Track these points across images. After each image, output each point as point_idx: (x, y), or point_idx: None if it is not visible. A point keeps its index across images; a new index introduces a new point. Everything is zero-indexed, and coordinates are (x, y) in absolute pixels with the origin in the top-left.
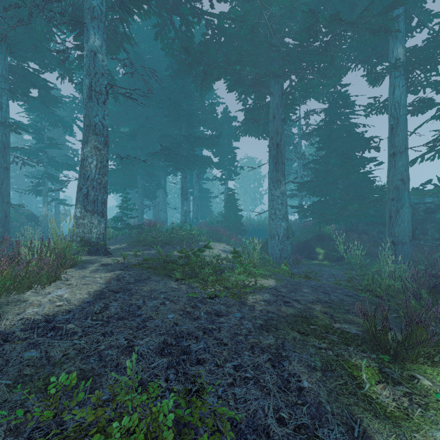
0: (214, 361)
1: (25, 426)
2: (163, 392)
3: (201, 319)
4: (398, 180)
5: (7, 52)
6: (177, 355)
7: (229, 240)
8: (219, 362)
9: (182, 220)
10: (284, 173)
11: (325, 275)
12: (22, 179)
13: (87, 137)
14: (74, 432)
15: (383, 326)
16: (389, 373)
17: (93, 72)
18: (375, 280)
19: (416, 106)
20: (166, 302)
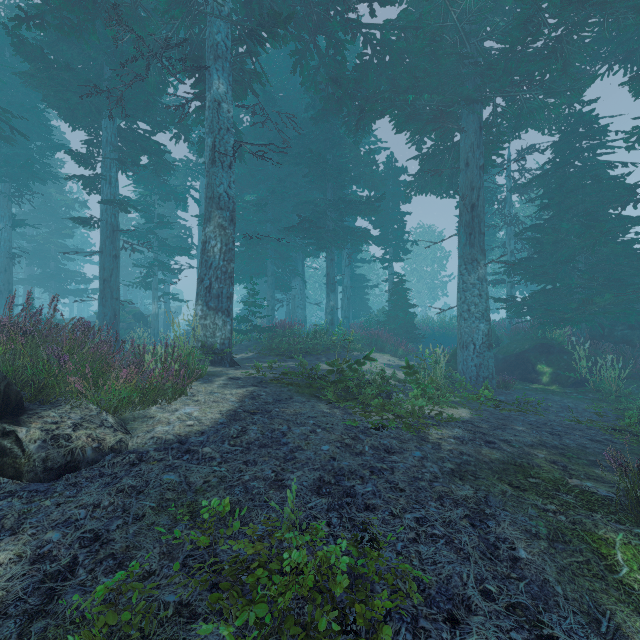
0: (388, 509)
1: (177, 552)
2: (325, 537)
3: (365, 455)
4: None
5: (116, 114)
6: (338, 497)
7: (397, 349)
8: (395, 511)
9: (327, 320)
10: (484, 249)
11: (553, 407)
12: (127, 269)
13: (210, 213)
14: (230, 565)
15: None
16: None
17: (216, 128)
18: None
19: None
20: (316, 429)
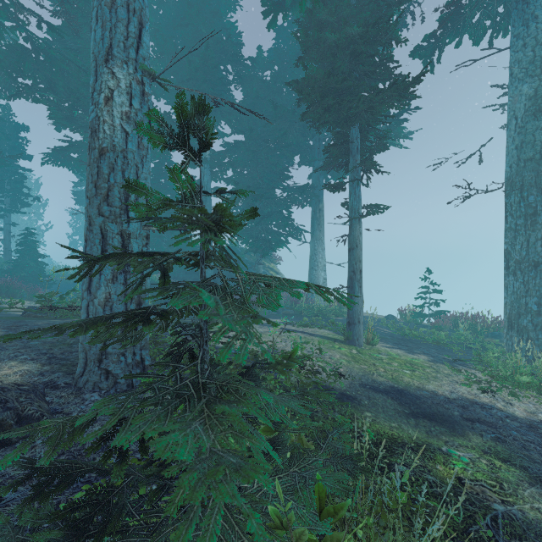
0: None
1: None
2: None
3: None
4: None
5: None
6: None
7: (34, 294)
8: None
9: None
10: None
11: None
12: None
13: None
14: None
15: None
16: None
17: None
18: None
19: None
20: None
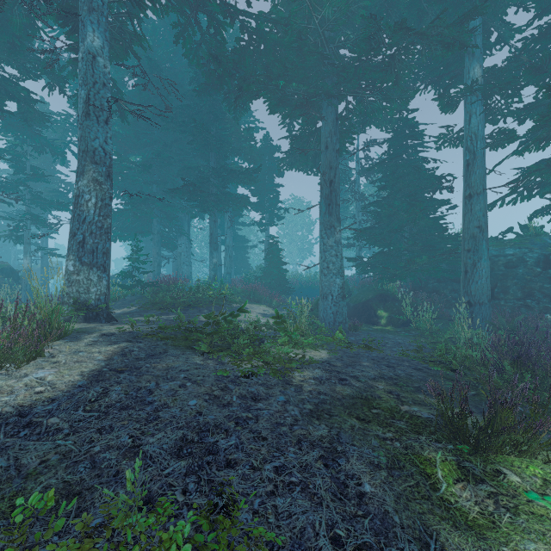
0: (249, 463)
1: None
2: (179, 509)
3: (232, 405)
4: (475, 227)
5: None
6: (199, 456)
7: (271, 301)
8: (256, 463)
9: (211, 276)
10: (339, 217)
11: (389, 344)
12: None
13: (83, 167)
14: None
15: (462, 409)
16: (470, 468)
17: (91, 81)
18: (448, 350)
19: (495, 139)
20: (186, 383)
